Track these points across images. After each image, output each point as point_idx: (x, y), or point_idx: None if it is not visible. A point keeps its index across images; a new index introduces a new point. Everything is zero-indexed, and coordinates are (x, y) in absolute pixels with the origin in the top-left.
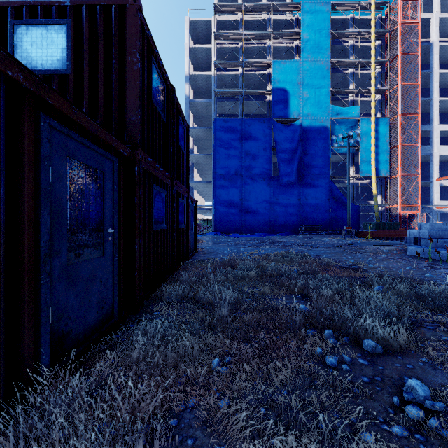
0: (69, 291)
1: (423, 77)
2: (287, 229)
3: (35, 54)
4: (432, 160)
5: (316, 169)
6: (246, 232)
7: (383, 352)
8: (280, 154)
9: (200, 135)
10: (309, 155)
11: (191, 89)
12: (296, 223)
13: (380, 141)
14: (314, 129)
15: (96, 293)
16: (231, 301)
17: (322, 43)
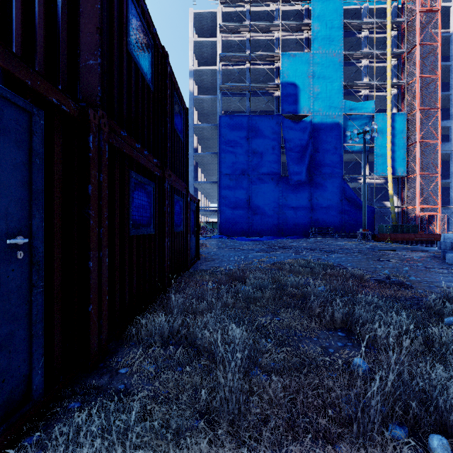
0: None
1: (442, 70)
2: (296, 232)
3: None
4: (452, 158)
5: (328, 168)
6: (253, 235)
7: None
8: (289, 152)
9: (205, 133)
10: (320, 153)
11: (195, 85)
12: (306, 226)
13: (396, 137)
14: (326, 125)
15: None
16: (243, 354)
17: (334, 33)
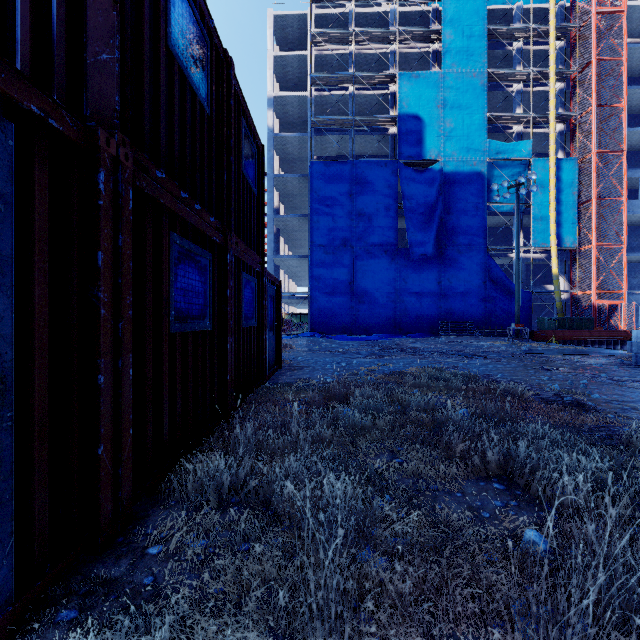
0: None
1: (629, 96)
2: (420, 328)
3: None
4: None
5: (465, 236)
6: (358, 333)
7: None
8: (410, 214)
9: (289, 187)
10: (454, 215)
11: (276, 118)
12: (434, 319)
13: (563, 193)
14: (462, 175)
15: None
16: (347, 525)
17: (474, 45)
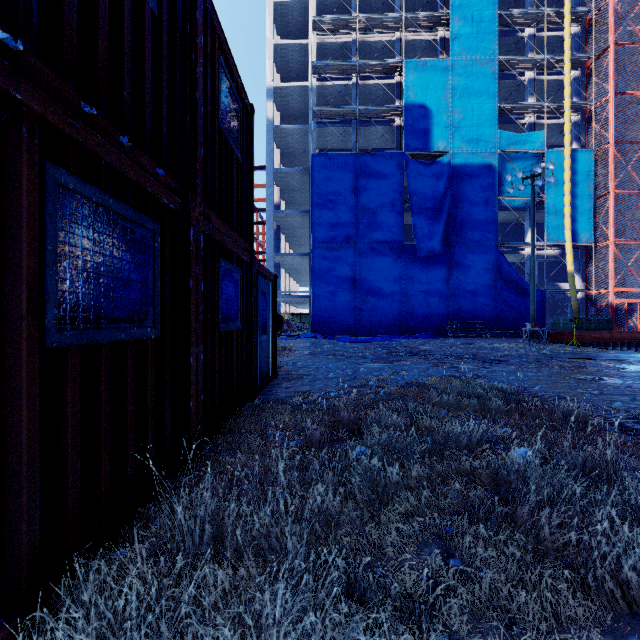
0: None
1: None
2: (428, 329)
3: None
4: None
5: (475, 232)
6: (362, 334)
7: None
8: (416, 209)
9: (290, 182)
10: (463, 210)
11: (276, 111)
12: (442, 319)
13: (578, 186)
14: (472, 168)
15: None
16: None
17: (484, 30)
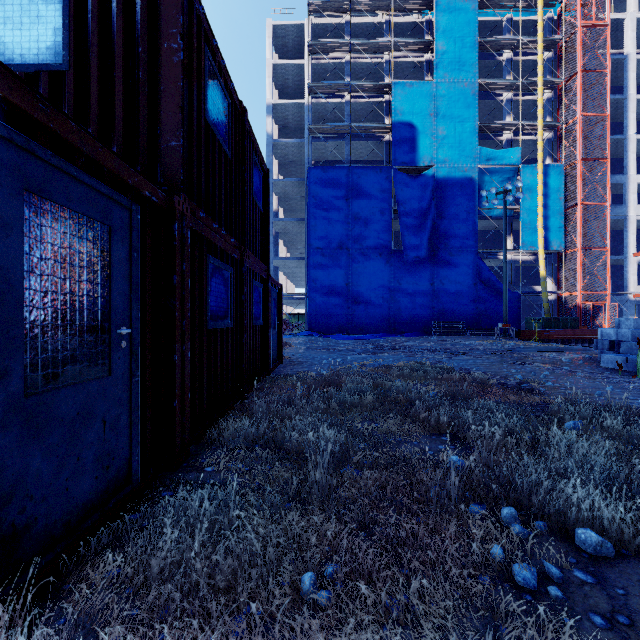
0: (30, 446)
1: (614, 105)
2: (414, 328)
3: (10, 39)
4: (627, 227)
5: (457, 239)
6: (354, 332)
7: (616, 554)
8: (404, 218)
9: (288, 191)
10: (446, 219)
11: (275, 124)
12: (427, 319)
13: (550, 198)
14: (454, 181)
15: (93, 444)
16: (335, 449)
17: (465, 55)
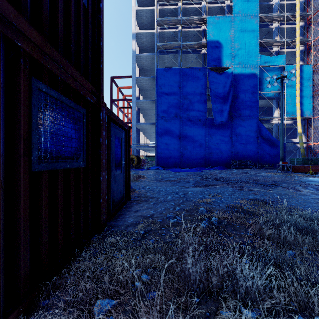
0: None
1: None
2: (220, 164)
3: None
4: None
5: (246, 111)
6: (184, 167)
7: None
8: (214, 98)
9: (145, 85)
10: (239, 98)
11: (137, 47)
12: (228, 159)
13: (304, 85)
14: (244, 76)
15: None
16: None
17: None
